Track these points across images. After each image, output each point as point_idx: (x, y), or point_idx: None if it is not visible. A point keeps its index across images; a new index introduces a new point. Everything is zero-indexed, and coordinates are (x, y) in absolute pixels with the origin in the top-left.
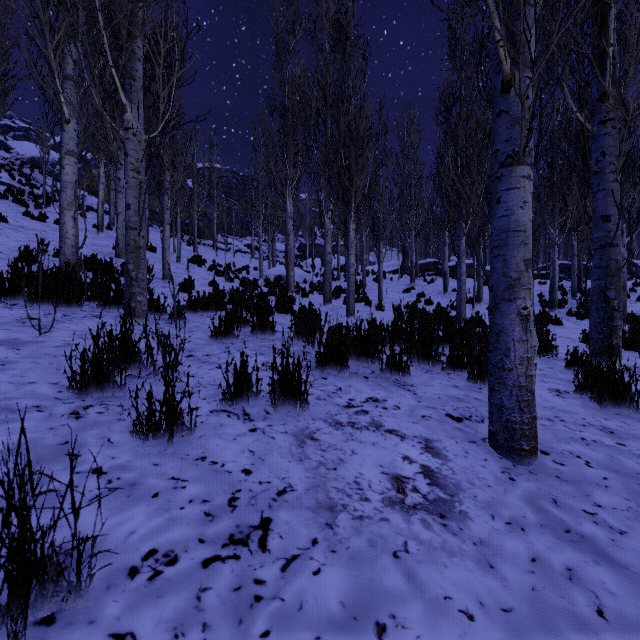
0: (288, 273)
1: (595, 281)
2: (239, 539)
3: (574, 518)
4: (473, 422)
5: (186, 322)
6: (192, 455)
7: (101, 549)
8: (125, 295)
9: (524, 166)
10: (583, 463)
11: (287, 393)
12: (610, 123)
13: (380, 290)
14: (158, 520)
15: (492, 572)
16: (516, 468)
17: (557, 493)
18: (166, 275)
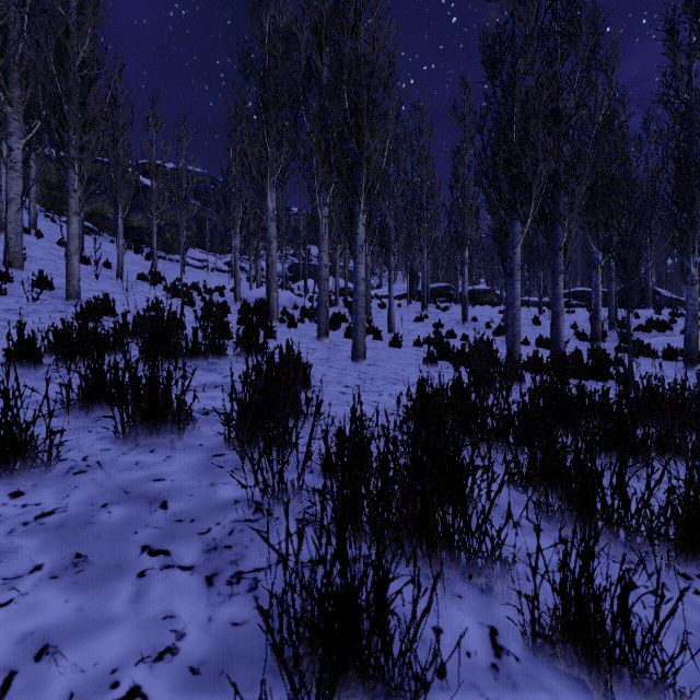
0: (269, 294)
1: None
2: None
3: None
4: None
5: None
6: None
7: None
8: None
9: None
10: None
11: None
12: None
13: (391, 318)
14: None
15: None
16: None
17: None
18: (72, 293)
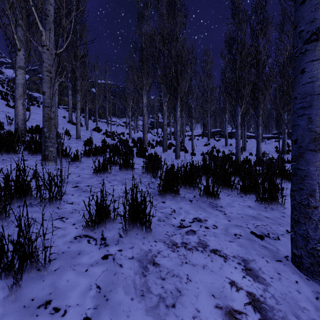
0: (144, 136)
1: None
2: None
3: None
4: (272, 239)
5: (81, 163)
6: (37, 299)
7: None
8: (42, 147)
9: None
10: None
11: (136, 219)
12: None
13: (192, 145)
14: None
15: None
16: None
17: None
18: (78, 136)
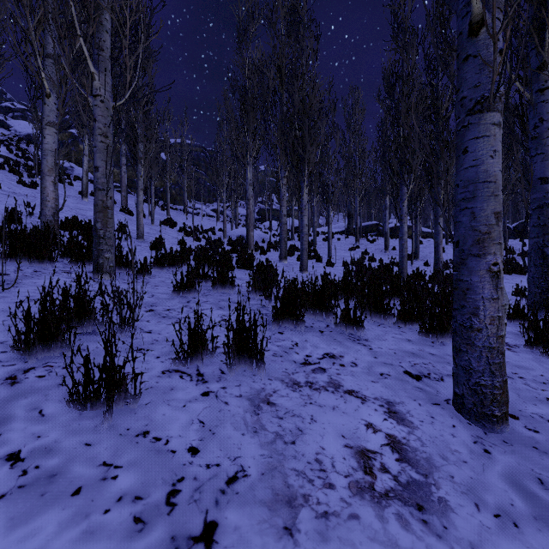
0: (248, 233)
1: (533, 239)
2: None
3: None
4: (433, 380)
5: (152, 277)
6: (133, 429)
7: None
8: (93, 252)
9: (494, 112)
10: None
11: (243, 351)
12: (548, 91)
13: (329, 248)
14: (71, 534)
15: None
16: (488, 437)
17: (540, 470)
18: (140, 235)
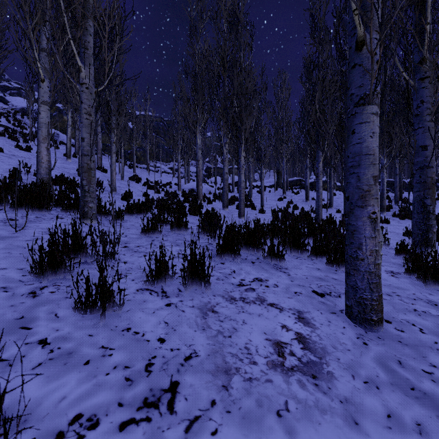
0: (198, 187)
1: (416, 192)
2: (151, 402)
3: (416, 377)
4: (333, 297)
5: (125, 222)
6: (120, 326)
7: (35, 415)
8: (80, 203)
9: (373, 105)
10: (418, 330)
11: (195, 275)
12: (427, 79)
13: (262, 199)
14: (86, 386)
15: (357, 428)
16: (367, 334)
17: (401, 355)
18: (113, 188)
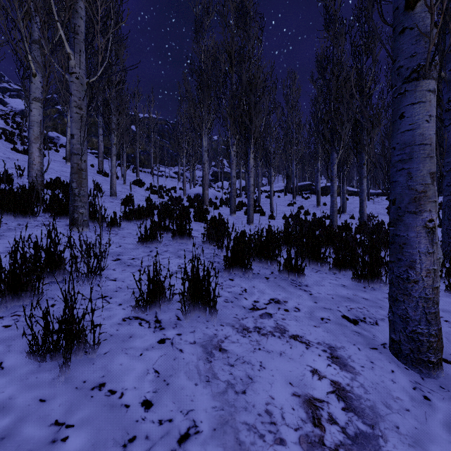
0: (204, 192)
1: (447, 196)
2: None
3: None
4: (368, 324)
5: (121, 229)
6: (89, 382)
7: None
8: (69, 208)
9: (430, 80)
10: None
11: (197, 299)
12: None
13: (271, 204)
14: None
15: None
16: (425, 382)
17: None
18: (113, 193)
